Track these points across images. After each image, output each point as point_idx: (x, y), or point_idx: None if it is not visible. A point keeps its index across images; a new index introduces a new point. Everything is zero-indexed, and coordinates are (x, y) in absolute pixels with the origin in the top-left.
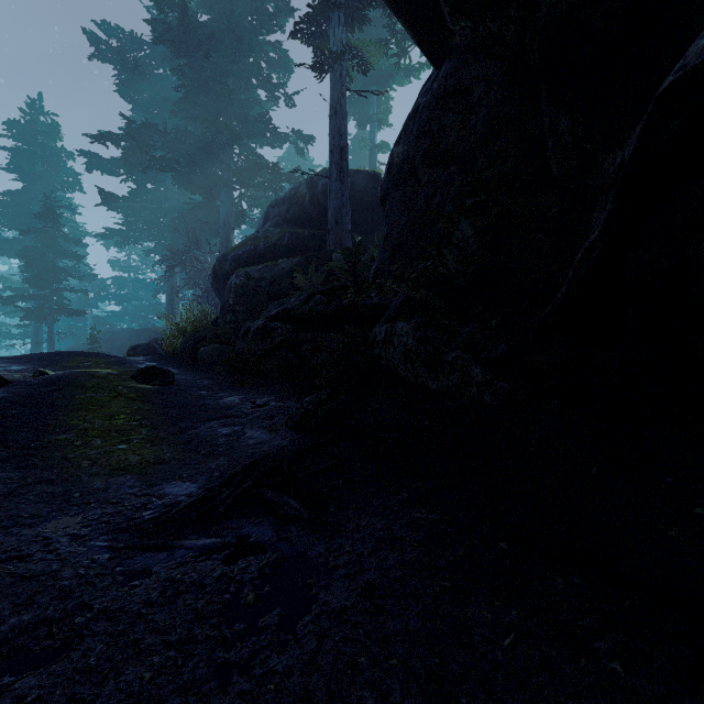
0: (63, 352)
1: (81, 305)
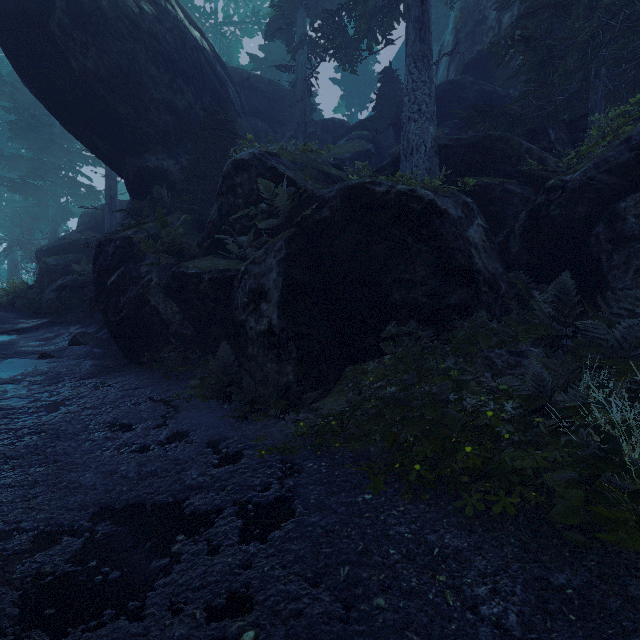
0: None
1: None
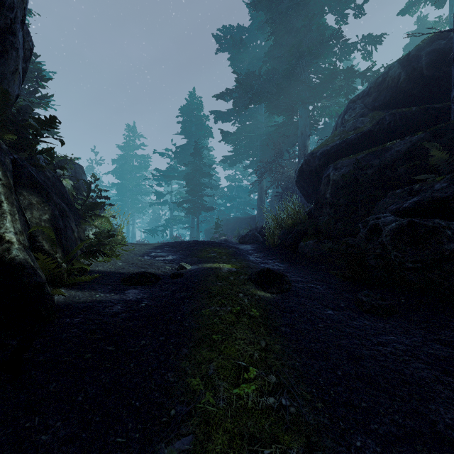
0: (199, 241)
1: (212, 203)
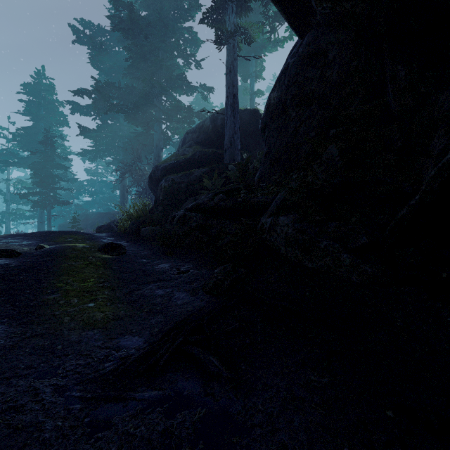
0: (55, 231)
1: (68, 197)
